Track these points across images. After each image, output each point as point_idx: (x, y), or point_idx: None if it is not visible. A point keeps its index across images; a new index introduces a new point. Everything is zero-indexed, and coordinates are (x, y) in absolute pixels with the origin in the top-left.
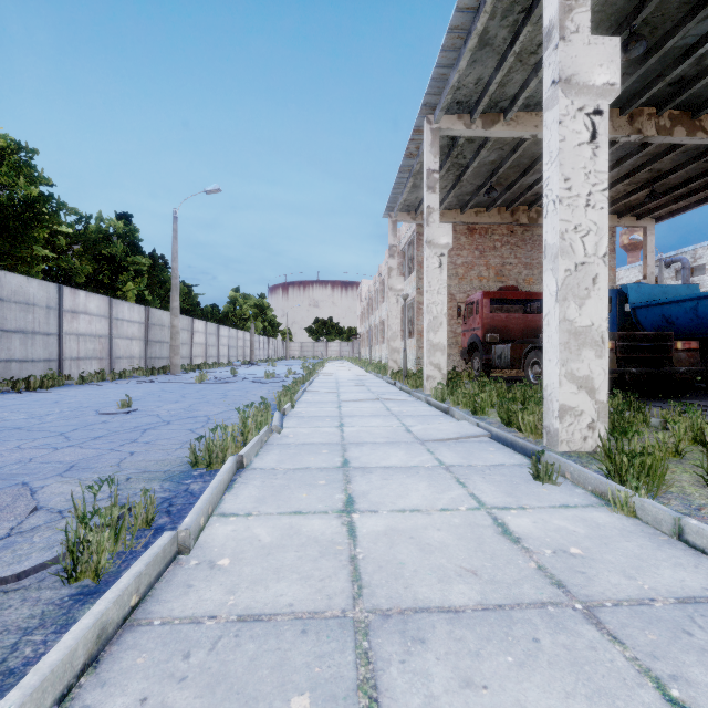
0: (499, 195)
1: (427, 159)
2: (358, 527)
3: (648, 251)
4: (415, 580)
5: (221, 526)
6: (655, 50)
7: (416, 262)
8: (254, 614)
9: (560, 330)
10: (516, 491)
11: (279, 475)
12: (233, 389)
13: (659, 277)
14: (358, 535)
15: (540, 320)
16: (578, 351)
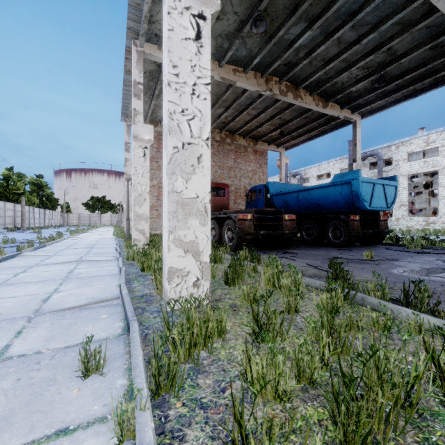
0: None
1: (133, 73)
2: None
3: (282, 166)
4: None
5: None
6: (274, 35)
7: None
8: None
9: (169, 200)
10: (25, 408)
11: None
12: None
13: (290, 181)
14: None
15: (223, 201)
16: (185, 219)
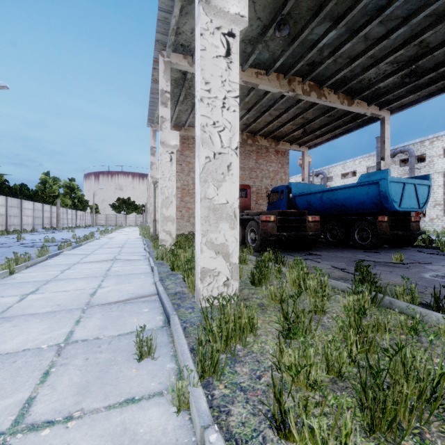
0: None
1: (161, 82)
2: None
3: (304, 165)
4: None
5: None
6: (297, 37)
7: None
8: None
9: (201, 206)
10: (97, 381)
11: None
12: None
13: (312, 181)
14: None
15: (245, 202)
16: (216, 223)
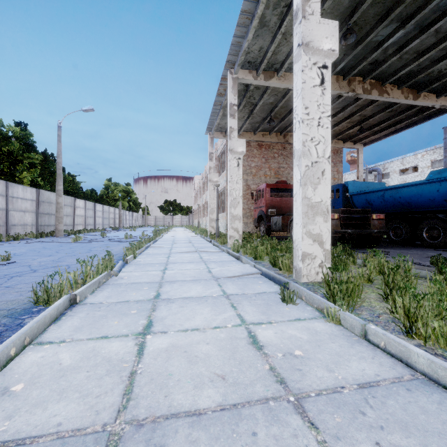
0: (276, 124)
1: (230, 97)
2: (148, 346)
3: (359, 163)
4: (176, 388)
5: (33, 353)
6: (361, 41)
7: (226, 164)
8: (20, 438)
9: (302, 204)
10: (268, 311)
11: (103, 307)
12: (98, 246)
13: (366, 178)
14: (145, 353)
15: None
16: (313, 217)
